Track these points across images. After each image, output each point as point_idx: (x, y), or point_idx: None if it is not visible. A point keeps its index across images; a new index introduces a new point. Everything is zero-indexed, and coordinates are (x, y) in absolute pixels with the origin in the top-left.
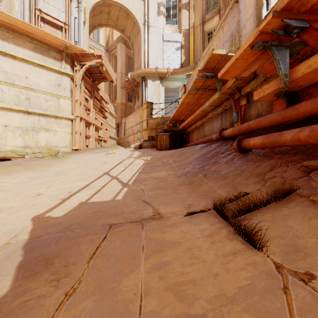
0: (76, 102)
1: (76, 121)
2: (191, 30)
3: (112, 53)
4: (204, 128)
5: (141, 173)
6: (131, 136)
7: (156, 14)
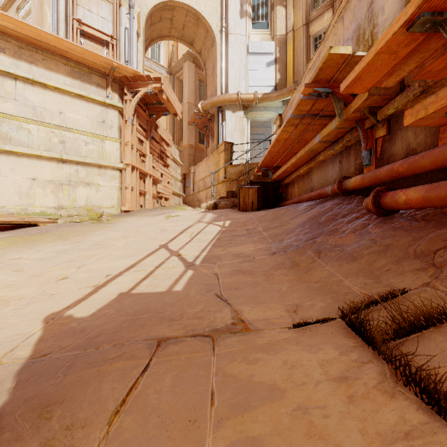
0: (126, 144)
1: (127, 171)
2: (289, 35)
3: (176, 77)
4: (311, 178)
5: (215, 246)
6: (202, 192)
7: (238, 15)
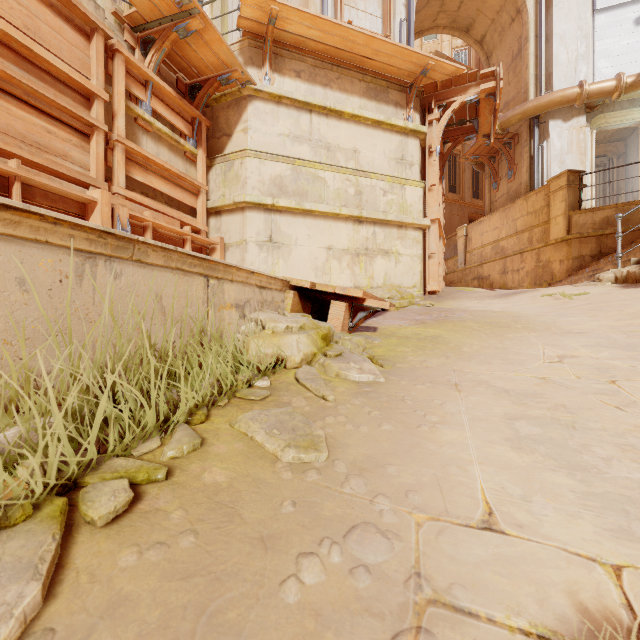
0: (429, 189)
1: (430, 231)
2: None
3: None
4: None
5: None
6: (492, 264)
7: None
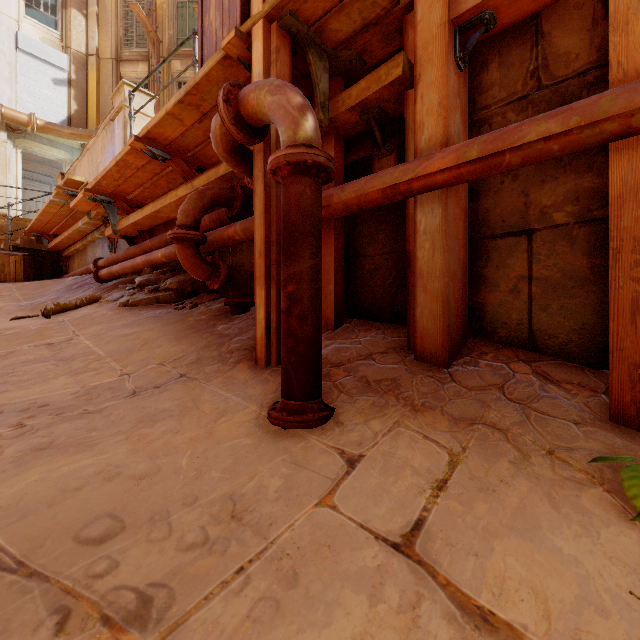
0: None
1: None
2: (91, 59)
3: None
4: (87, 254)
5: None
6: None
7: None
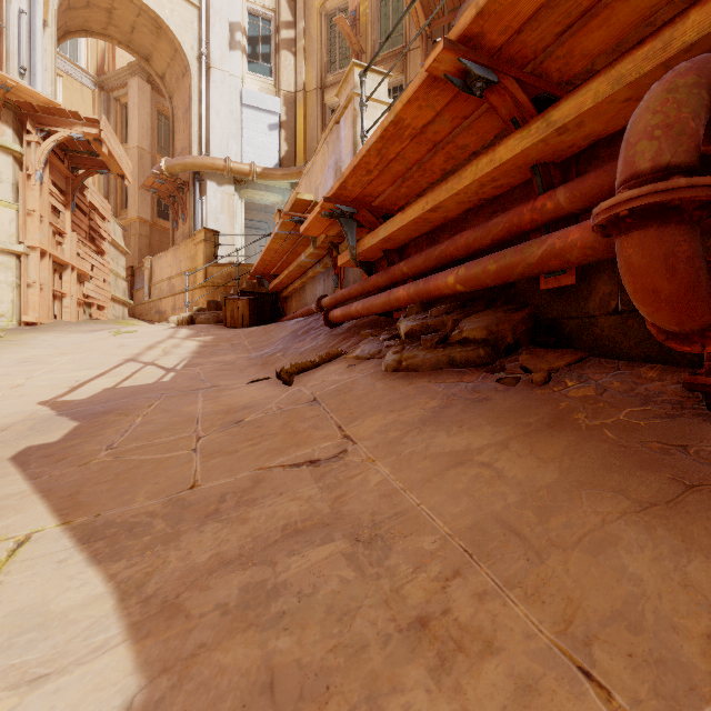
0: (29, 214)
1: (31, 258)
2: (299, 96)
3: (113, 96)
4: (306, 293)
5: (195, 357)
6: (167, 300)
7: (227, 45)
